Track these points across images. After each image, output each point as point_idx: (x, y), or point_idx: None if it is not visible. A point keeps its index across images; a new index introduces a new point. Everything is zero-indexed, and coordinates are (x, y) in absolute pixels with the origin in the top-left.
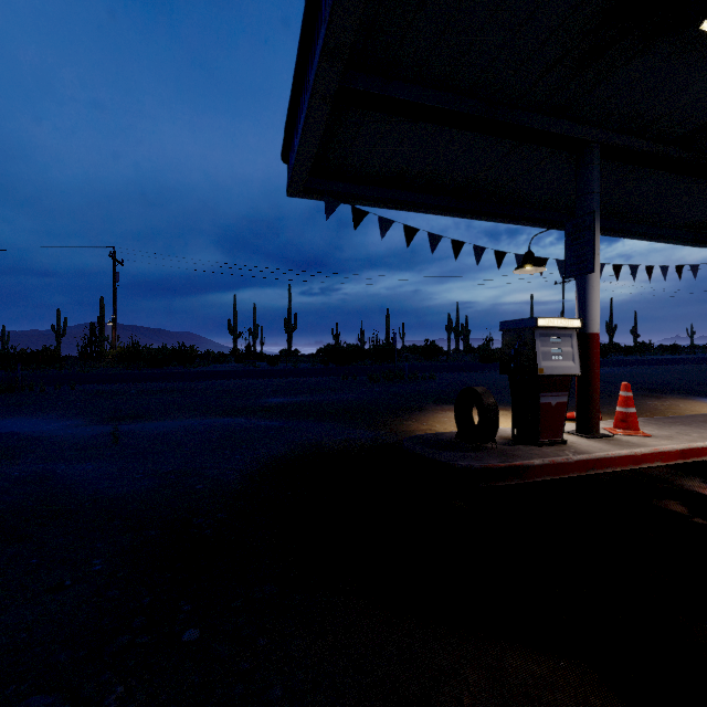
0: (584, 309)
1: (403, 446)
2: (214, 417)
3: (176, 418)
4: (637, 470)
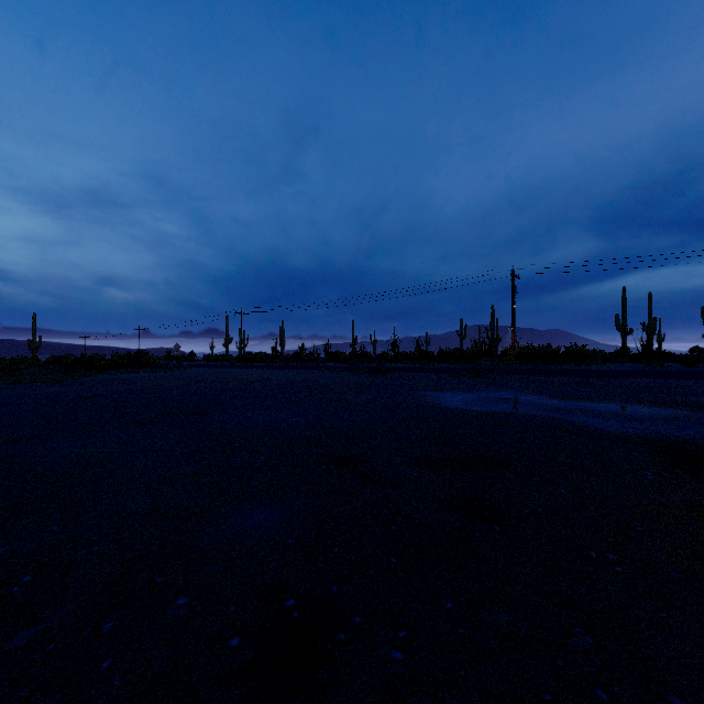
0: None
1: None
2: (649, 405)
3: (613, 402)
4: None
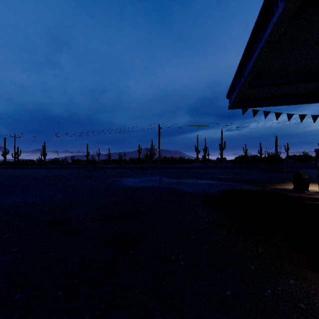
0: None
1: (270, 190)
2: (203, 179)
3: (192, 179)
4: None
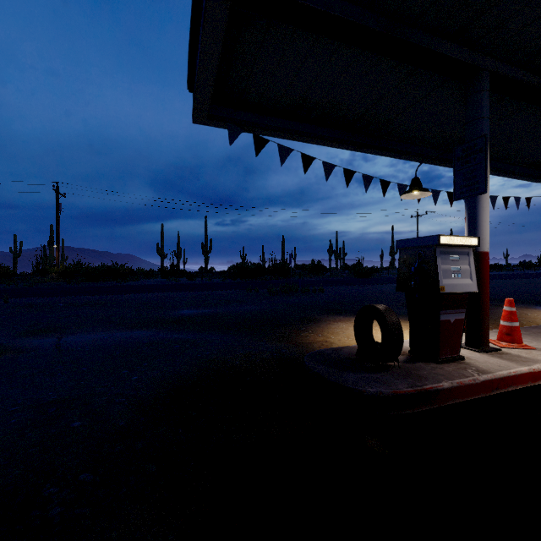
0: (475, 229)
1: (305, 365)
2: (126, 329)
3: (89, 331)
4: (537, 387)
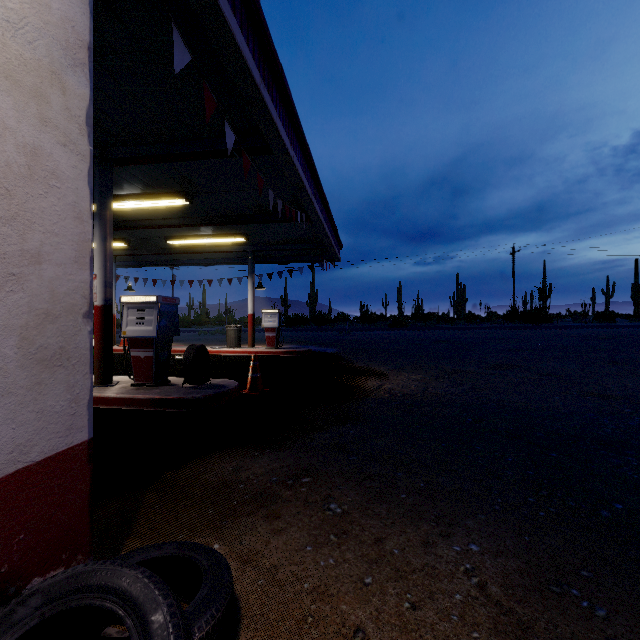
0: None
1: None
2: None
3: None
4: None
